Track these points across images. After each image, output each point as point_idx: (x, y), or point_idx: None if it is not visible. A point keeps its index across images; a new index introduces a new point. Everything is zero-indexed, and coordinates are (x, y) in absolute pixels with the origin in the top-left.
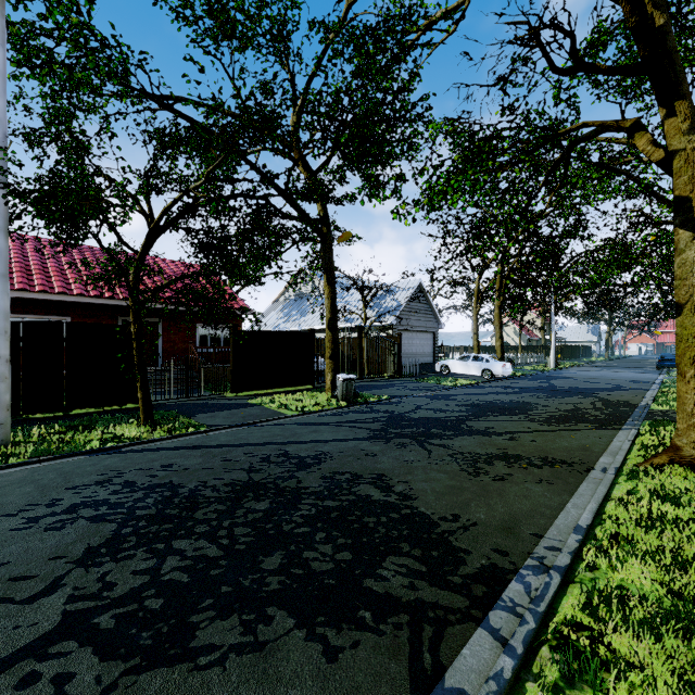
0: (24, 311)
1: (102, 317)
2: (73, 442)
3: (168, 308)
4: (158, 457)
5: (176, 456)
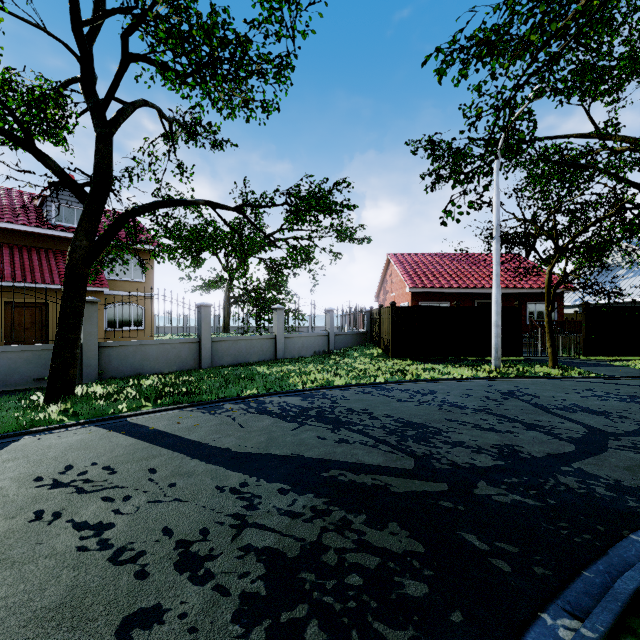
0: (428, 299)
1: (465, 301)
2: (530, 372)
3: (507, 292)
4: (599, 385)
5: (612, 386)
